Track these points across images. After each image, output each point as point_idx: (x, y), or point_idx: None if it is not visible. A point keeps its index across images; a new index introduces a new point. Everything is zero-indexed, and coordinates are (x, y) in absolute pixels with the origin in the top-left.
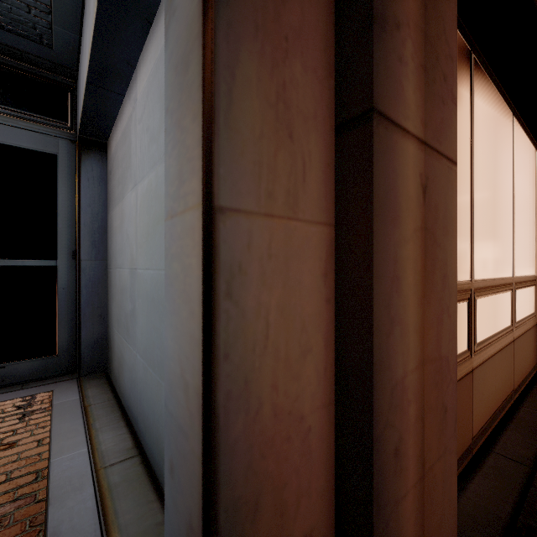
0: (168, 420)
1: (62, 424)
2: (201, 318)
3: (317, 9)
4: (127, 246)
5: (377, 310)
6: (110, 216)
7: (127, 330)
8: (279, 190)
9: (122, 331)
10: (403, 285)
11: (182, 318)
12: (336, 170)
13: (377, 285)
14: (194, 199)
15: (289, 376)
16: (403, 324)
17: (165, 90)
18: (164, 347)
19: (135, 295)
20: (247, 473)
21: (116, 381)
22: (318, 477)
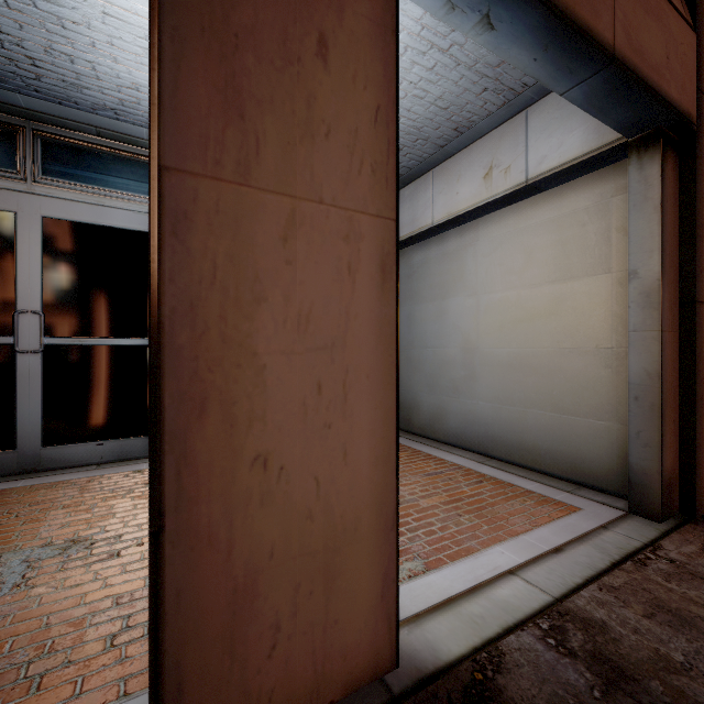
0: (632, 387)
1: (420, 448)
2: (660, 356)
3: (676, 270)
4: (454, 333)
5: (697, 356)
6: (407, 309)
7: (457, 389)
8: (670, 324)
9: (441, 391)
10: (702, 350)
11: (645, 357)
12: (680, 316)
13: (697, 350)
14: (655, 329)
15: (671, 374)
16: (702, 362)
17: (630, 295)
18: (530, 390)
19: (475, 365)
20: (665, 395)
21: (425, 430)
22: (676, 406)
